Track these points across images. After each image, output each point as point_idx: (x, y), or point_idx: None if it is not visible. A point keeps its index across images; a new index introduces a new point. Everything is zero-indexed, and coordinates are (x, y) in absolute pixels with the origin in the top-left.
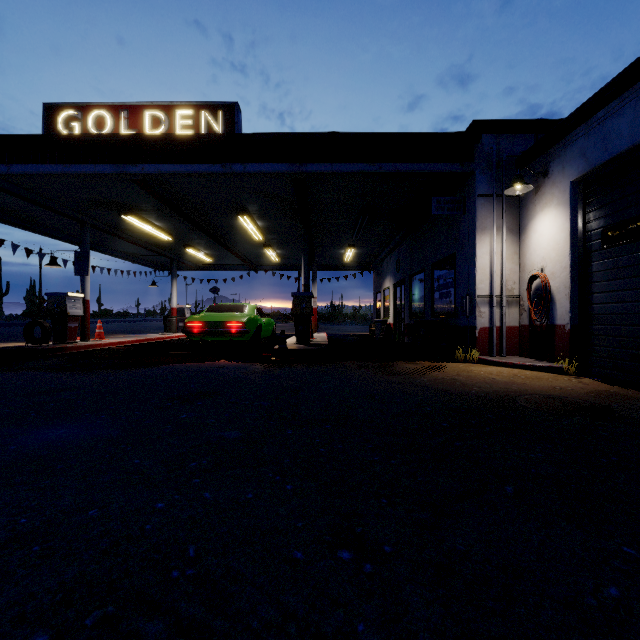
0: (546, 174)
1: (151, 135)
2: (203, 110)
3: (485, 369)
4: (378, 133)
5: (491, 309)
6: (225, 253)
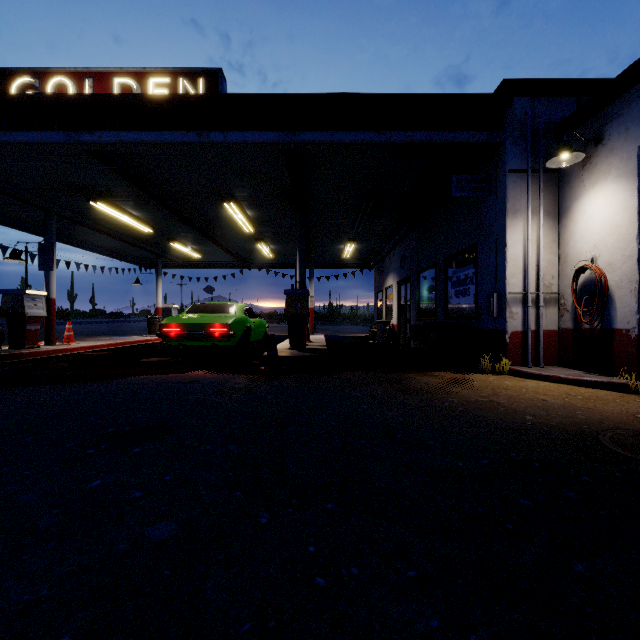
0: (600, 140)
1: (110, 95)
2: (181, 78)
3: (525, 385)
4: (388, 94)
5: (525, 309)
6: (215, 248)
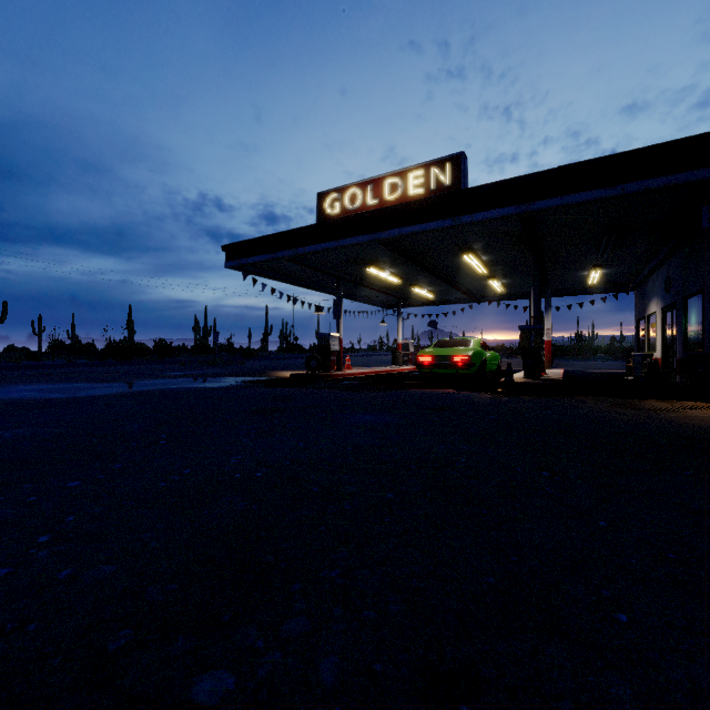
0: None
1: (395, 206)
2: (432, 167)
3: None
4: (619, 153)
5: None
6: (447, 288)
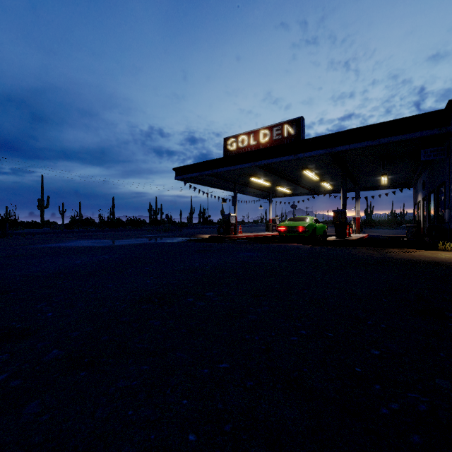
0: None
1: (264, 148)
2: (285, 124)
3: (445, 253)
4: (377, 123)
5: None
6: (298, 187)
